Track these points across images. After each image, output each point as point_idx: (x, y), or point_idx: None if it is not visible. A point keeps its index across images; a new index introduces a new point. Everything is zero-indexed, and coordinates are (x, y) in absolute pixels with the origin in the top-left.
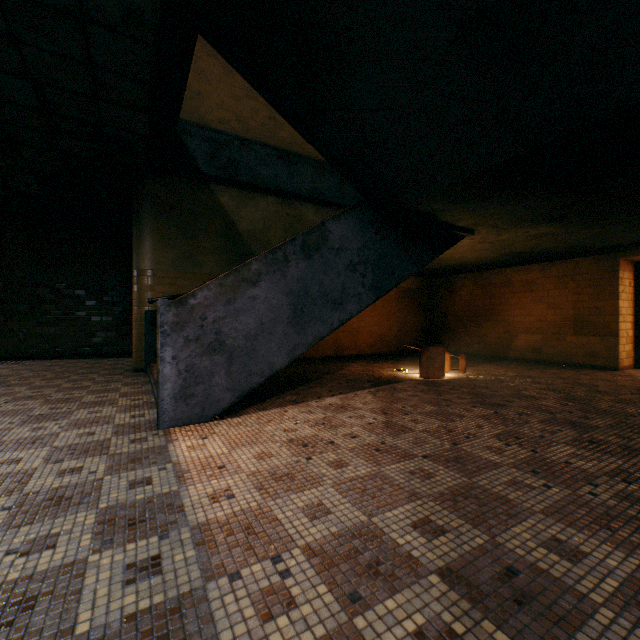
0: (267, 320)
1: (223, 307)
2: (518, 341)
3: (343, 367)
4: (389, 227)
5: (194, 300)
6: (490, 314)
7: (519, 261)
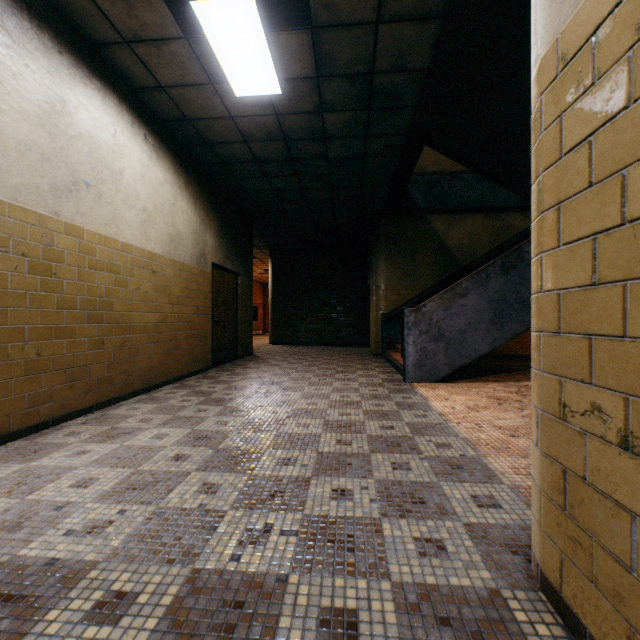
0: (473, 320)
1: (442, 312)
2: None
3: None
4: None
5: (425, 308)
6: None
7: None
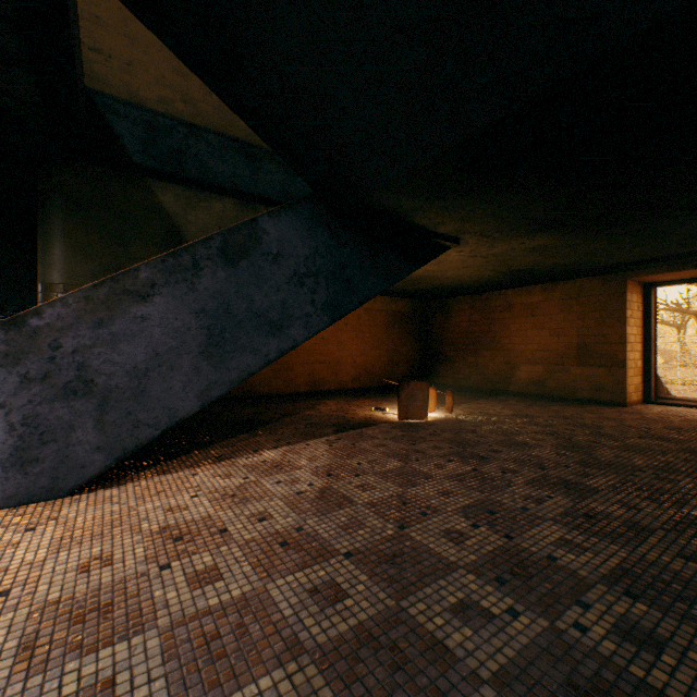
0: (165, 349)
1: (91, 331)
2: (519, 373)
3: (314, 406)
4: (350, 230)
5: (39, 320)
6: (489, 342)
7: (520, 281)
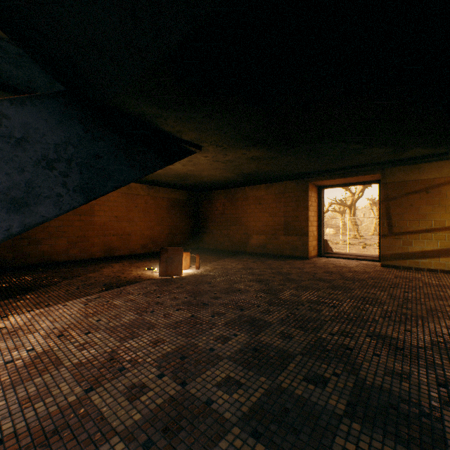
0: None
1: None
2: (252, 240)
3: (100, 268)
4: (105, 128)
5: None
6: (235, 220)
7: (252, 181)
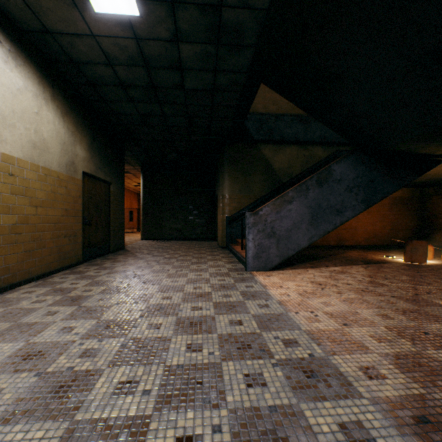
0: (297, 221)
1: (274, 215)
2: None
3: (343, 252)
4: (376, 162)
5: (261, 212)
6: None
7: None
